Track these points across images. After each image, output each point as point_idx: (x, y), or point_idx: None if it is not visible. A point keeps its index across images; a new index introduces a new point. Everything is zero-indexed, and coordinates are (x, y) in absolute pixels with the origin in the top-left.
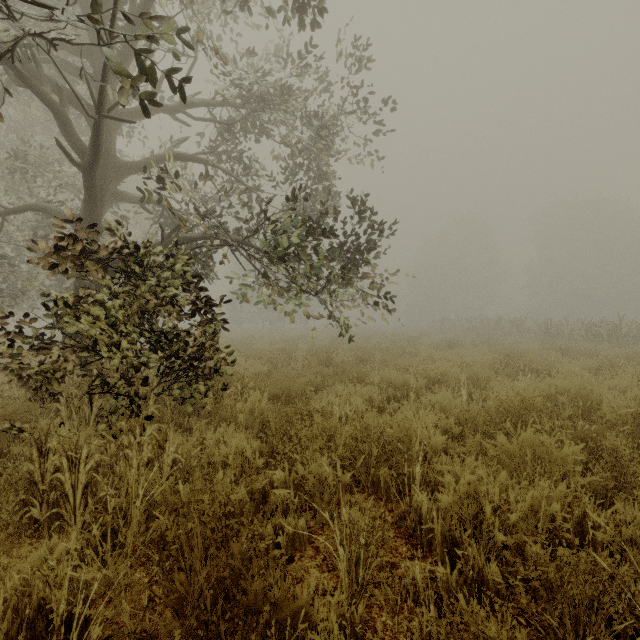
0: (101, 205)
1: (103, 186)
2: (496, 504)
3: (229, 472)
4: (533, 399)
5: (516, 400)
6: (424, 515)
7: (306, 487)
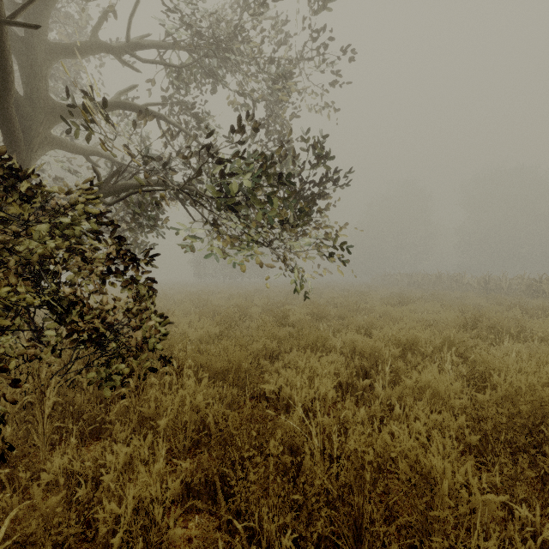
0: (29, 149)
1: (31, 127)
2: None
3: None
4: None
5: (547, 392)
6: None
7: None
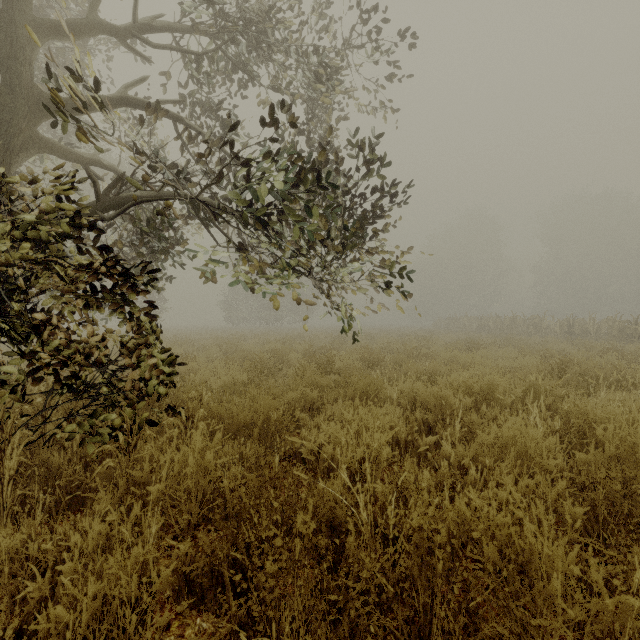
0: (9, 149)
1: (10, 122)
2: None
3: None
4: None
5: None
6: None
7: None
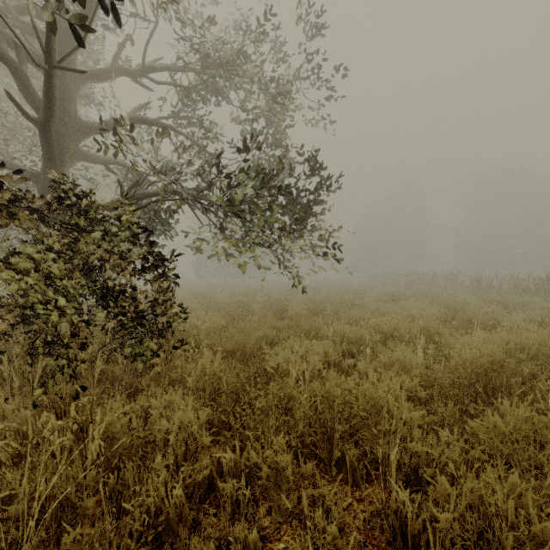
0: (62, 163)
1: (63, 144)
2: (511, 522)
3: (170, 453)
4: (504, 360)
5: (484, 361)
6: (408, 524)
7: (259, 481)
